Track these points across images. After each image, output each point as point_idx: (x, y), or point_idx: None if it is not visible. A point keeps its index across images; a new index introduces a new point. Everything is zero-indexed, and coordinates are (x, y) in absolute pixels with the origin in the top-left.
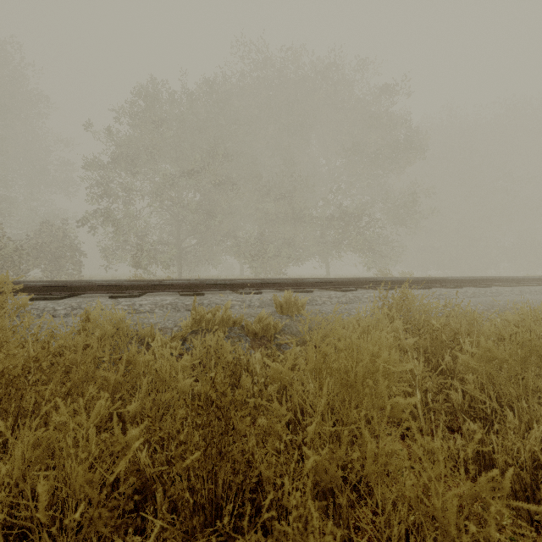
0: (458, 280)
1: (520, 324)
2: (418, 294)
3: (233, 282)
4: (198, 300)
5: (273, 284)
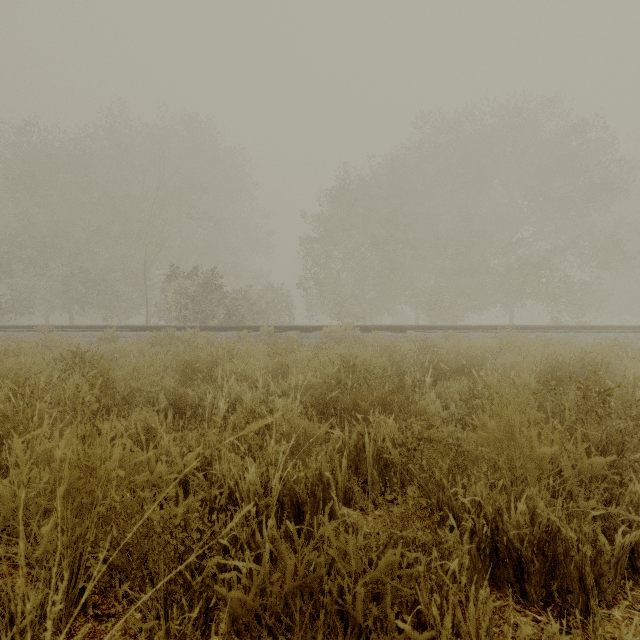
0: (606, 328)
1: (553, 343)
2: (550, 336)
3: (420, 326)
4: (403, 334)
5: (444, 328)
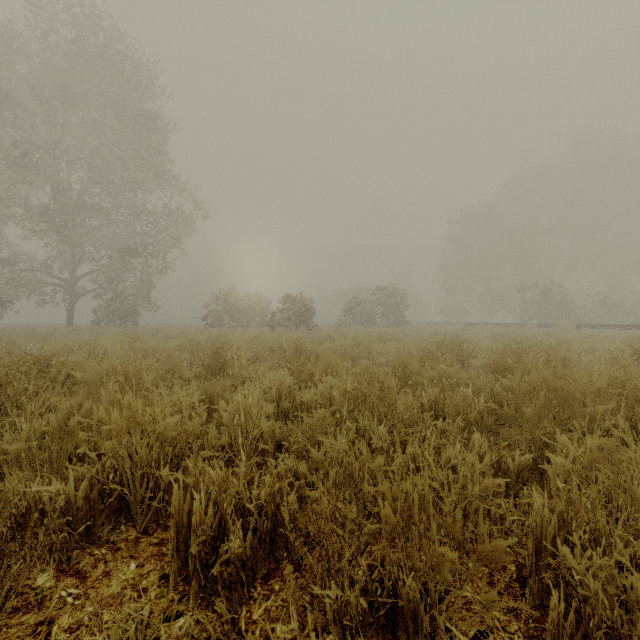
0: None
1: None
2: None
3: None
4: None
5: None
